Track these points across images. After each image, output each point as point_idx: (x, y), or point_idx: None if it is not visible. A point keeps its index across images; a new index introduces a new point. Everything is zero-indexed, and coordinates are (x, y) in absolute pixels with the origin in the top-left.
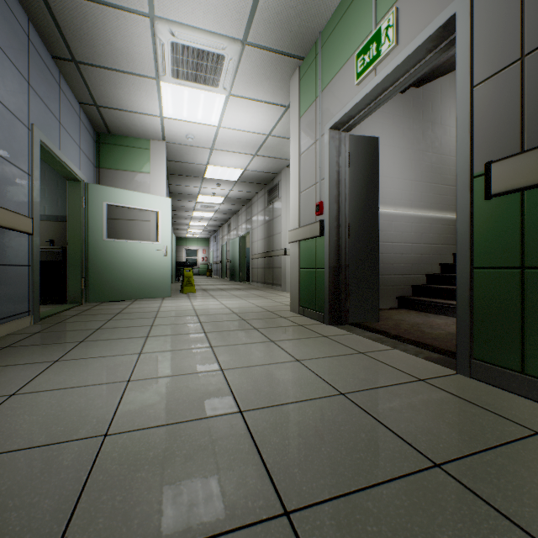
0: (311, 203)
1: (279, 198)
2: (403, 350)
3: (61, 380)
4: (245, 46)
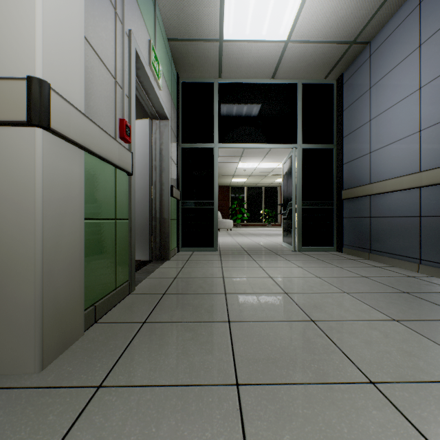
0: (109, 99)
1: None
2: (158, 266)
3: (332, 269)
4: None
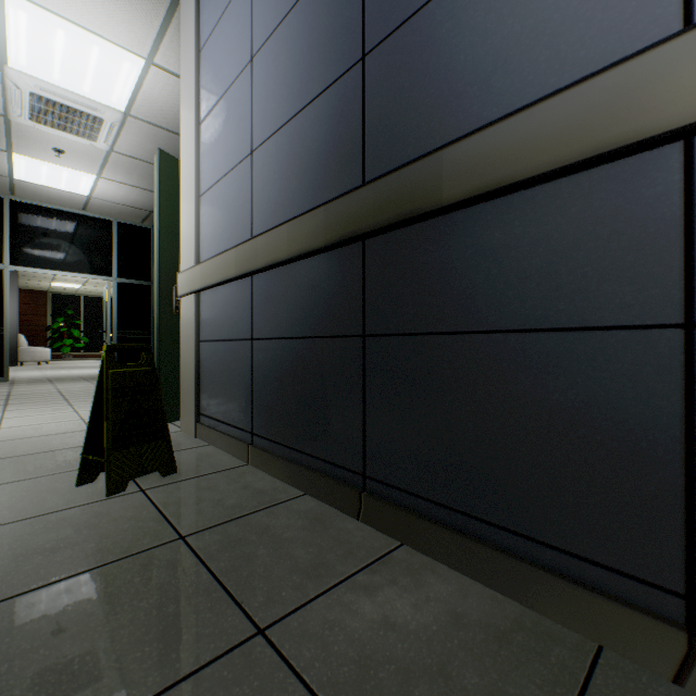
0: None
1: None
2: None
3: None
4: (5, 112)
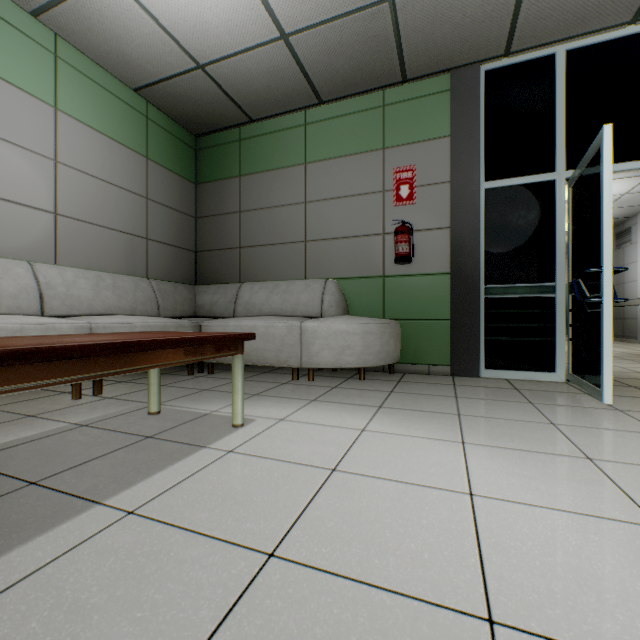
0: None
1: (632, 243)
2: None
3: None
4: None
